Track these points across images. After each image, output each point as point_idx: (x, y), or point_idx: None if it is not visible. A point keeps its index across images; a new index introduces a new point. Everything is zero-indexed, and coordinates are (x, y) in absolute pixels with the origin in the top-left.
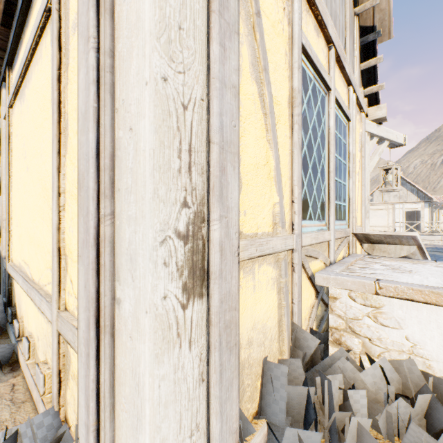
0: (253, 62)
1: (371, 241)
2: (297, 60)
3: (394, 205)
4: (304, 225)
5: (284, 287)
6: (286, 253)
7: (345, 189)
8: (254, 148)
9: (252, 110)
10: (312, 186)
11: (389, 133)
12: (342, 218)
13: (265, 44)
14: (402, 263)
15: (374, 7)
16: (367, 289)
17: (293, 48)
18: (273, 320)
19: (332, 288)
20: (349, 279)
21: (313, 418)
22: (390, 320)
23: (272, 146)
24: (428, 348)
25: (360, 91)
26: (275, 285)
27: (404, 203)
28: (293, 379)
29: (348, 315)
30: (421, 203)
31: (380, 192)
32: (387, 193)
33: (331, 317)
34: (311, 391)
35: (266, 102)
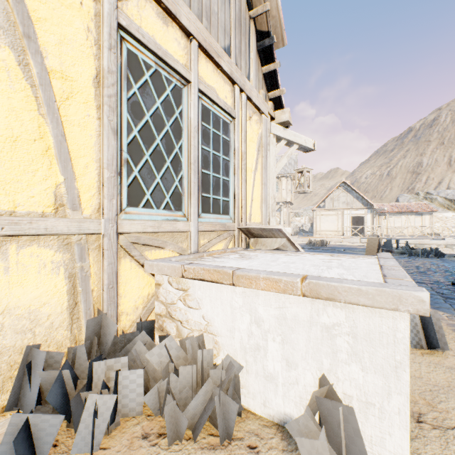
0: (5, 26)
1: (255, 236)
2: (108, 39)
3: (343, 211)
4: (133, 213)
5: (79, 272)
6: (84, 237)
7: (229, 184)
8: (7, 119)
9: (3, 77)
10: (153, 174)
11: (297, 138)
12: (222, 212)
13: (28, 10)
14: (263, 253)
15: (267, 13)
16: (177, 273)
17: (103, 26)
18: (58, 307)
19: (158, 275)
20: (166, 264)
21: (50, 400)
22: (194, 301)
23: (48, 121)
24: (216, 324)
25: (261, 93)
26: (63, 270)
27: (351, 209)
28: (80, 367)
29: (168, 300)
30: (364, 209)
31: (331, 198)
32: (337, 200)
33: (157, 304)
34: (67, 374)
35: (34, 73)
